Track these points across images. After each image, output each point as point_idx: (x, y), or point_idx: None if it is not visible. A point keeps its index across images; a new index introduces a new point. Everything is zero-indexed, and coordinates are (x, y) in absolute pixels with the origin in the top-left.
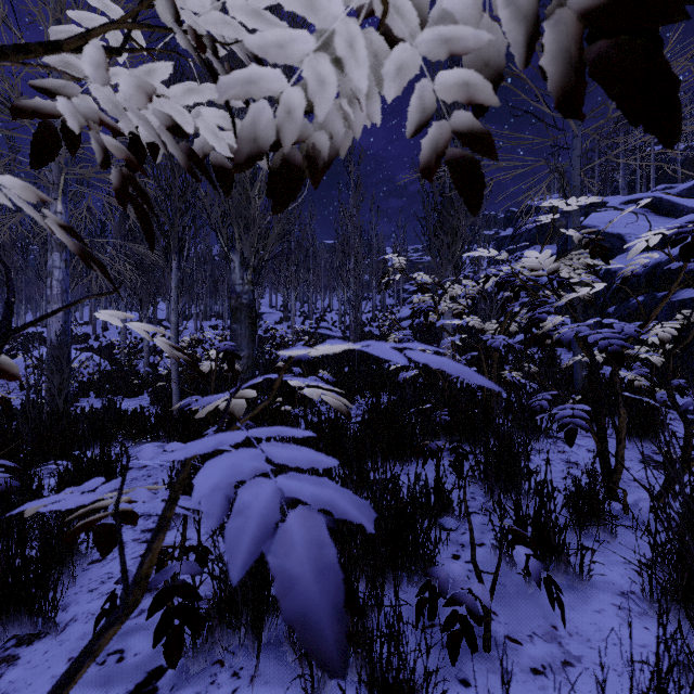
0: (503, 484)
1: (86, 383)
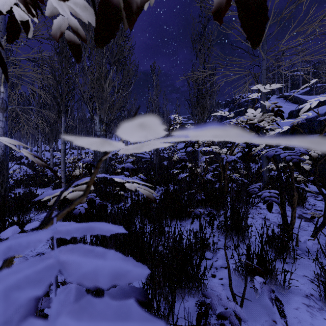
0: (235, 232)
1: (19, 181)
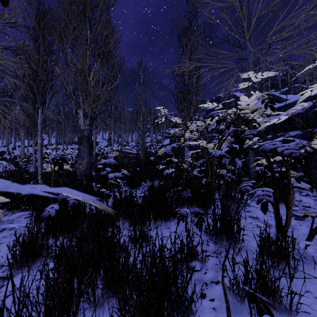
0: (226, 237)
1: None
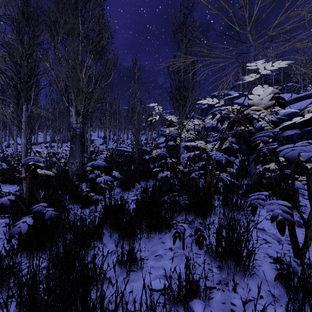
0: (234, 263)
1: None
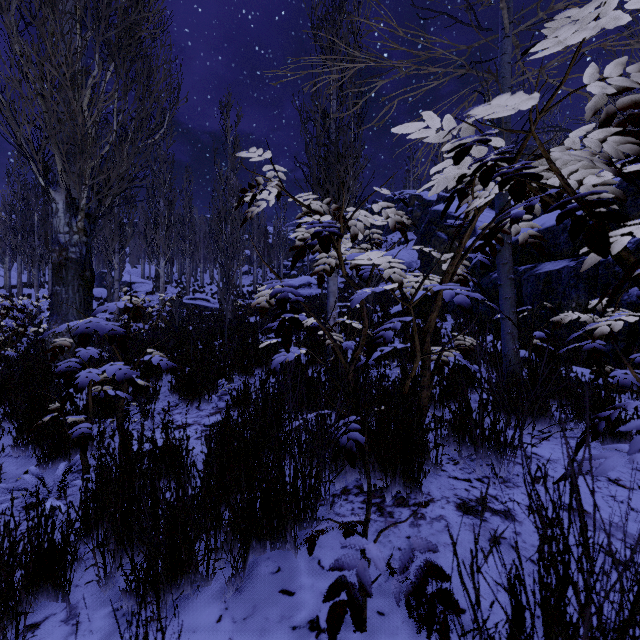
0: None
1: None
